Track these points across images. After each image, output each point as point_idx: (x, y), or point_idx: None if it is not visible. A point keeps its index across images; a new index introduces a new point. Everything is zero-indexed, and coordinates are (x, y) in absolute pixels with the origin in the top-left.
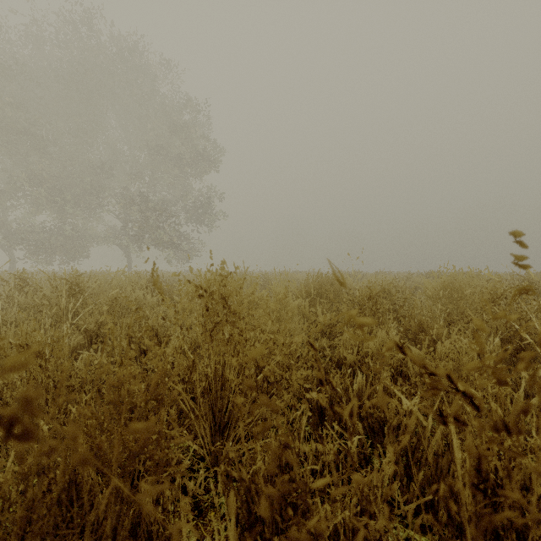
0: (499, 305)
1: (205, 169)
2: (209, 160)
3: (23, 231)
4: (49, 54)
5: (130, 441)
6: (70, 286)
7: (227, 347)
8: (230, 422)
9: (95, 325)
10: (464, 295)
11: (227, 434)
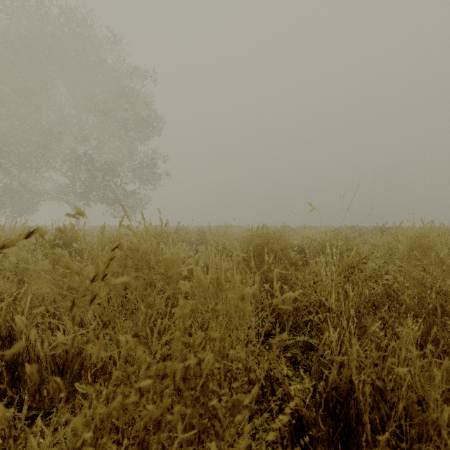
0: None
1: (148, 134)
2: (151, 126)
3: None
4: None
5: None
6: None
7: None
8: None
9: None
10: None
11: None
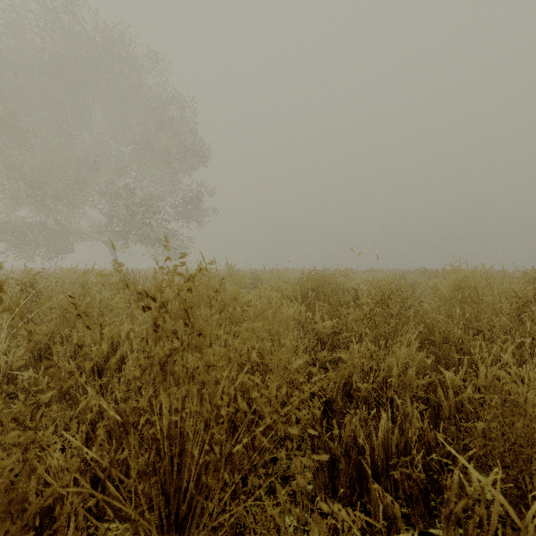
0: (531, 309)
1: (194, 164)
2: (197, 155)
3: (1, 226)
4: (30, 43)
5: (43, 530)
6: (22, 287)
7: (191, 387)
8: (193, 512)
9: (47, 335)
10: (486, 297)
11: (191, 525)
